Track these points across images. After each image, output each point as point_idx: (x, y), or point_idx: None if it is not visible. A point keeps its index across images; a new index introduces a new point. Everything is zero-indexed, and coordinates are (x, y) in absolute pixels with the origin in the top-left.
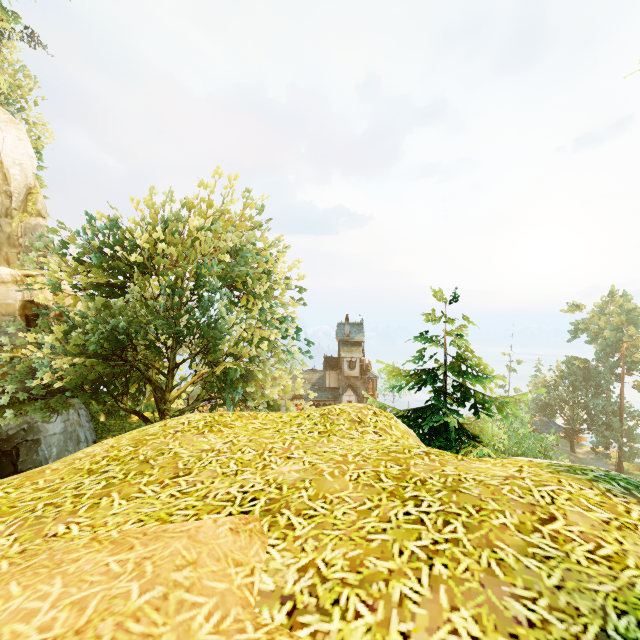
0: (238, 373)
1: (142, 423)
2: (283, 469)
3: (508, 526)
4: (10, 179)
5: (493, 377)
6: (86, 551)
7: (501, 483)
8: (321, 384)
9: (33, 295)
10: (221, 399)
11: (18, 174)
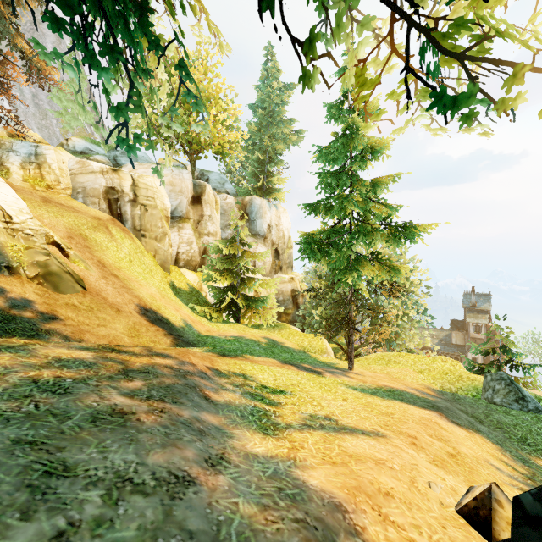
0: (392, 333)
1: (335, 349)
2: (420, 367)
3: (465, 381)
4: (285, 236)
5: (521, 356)
6: (393, 368)
7: (472, 377)
8: (448, 340)
9: (294, 286)
10: (376, 343)
11: (286, 233)
